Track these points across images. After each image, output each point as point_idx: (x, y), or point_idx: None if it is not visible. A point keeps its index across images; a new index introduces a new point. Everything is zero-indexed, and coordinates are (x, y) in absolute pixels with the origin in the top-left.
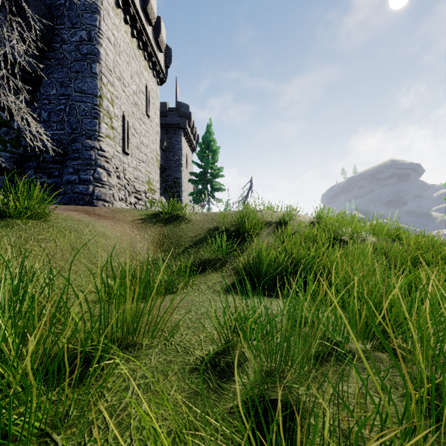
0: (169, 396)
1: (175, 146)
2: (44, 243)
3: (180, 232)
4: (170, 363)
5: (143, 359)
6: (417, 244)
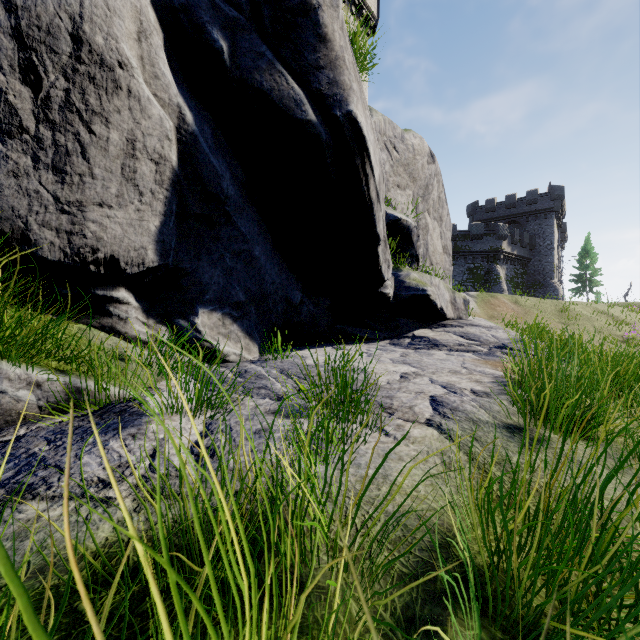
0: None
1: None
2: None
3: None
4: None
5: None
6: None
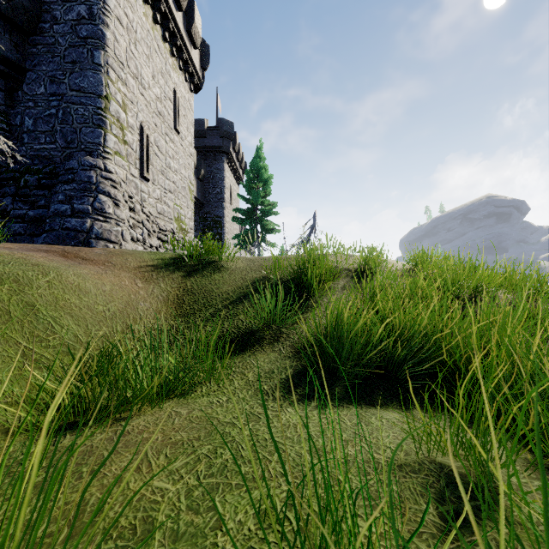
0: None
1: (215, 176)
2: None
3: (211, 285)
4: None
5: None
6: None
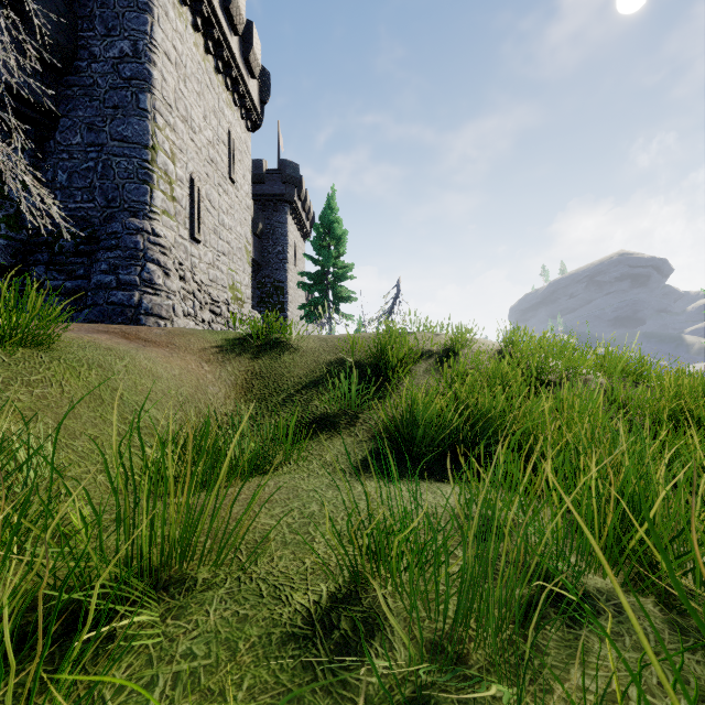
0: (235, 702)
1: (276, 230)
2: (39, 388)
3: (281, 368)
4: (244, 622)
5: (193, 614)
6: (677, 388)
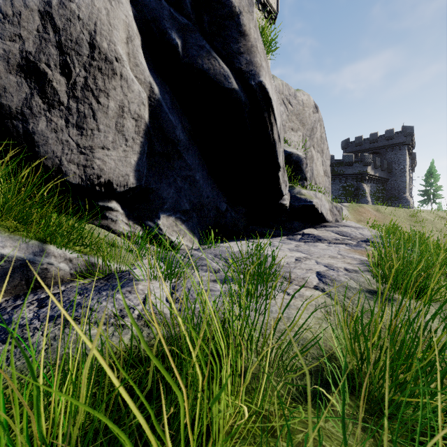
0: None
1: None
2: None
3: None
4: None
5: None
6: None
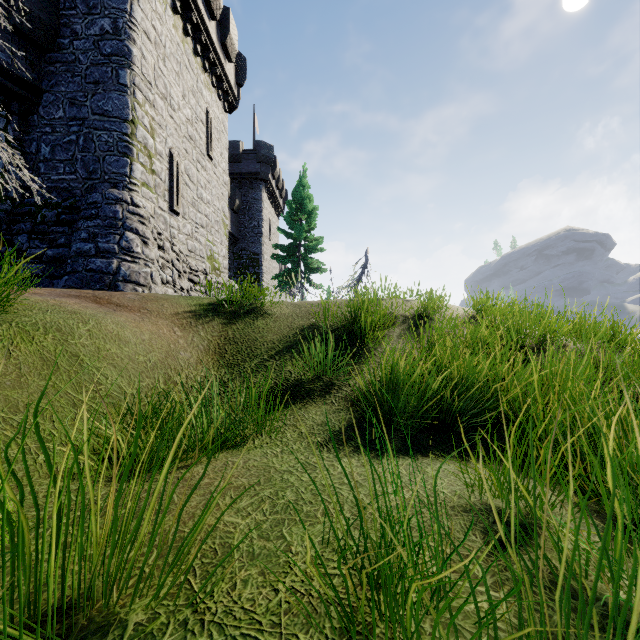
0: None
1: (252, 206)
2: None
3: (255, 333)
4: None
5: None
6: None
